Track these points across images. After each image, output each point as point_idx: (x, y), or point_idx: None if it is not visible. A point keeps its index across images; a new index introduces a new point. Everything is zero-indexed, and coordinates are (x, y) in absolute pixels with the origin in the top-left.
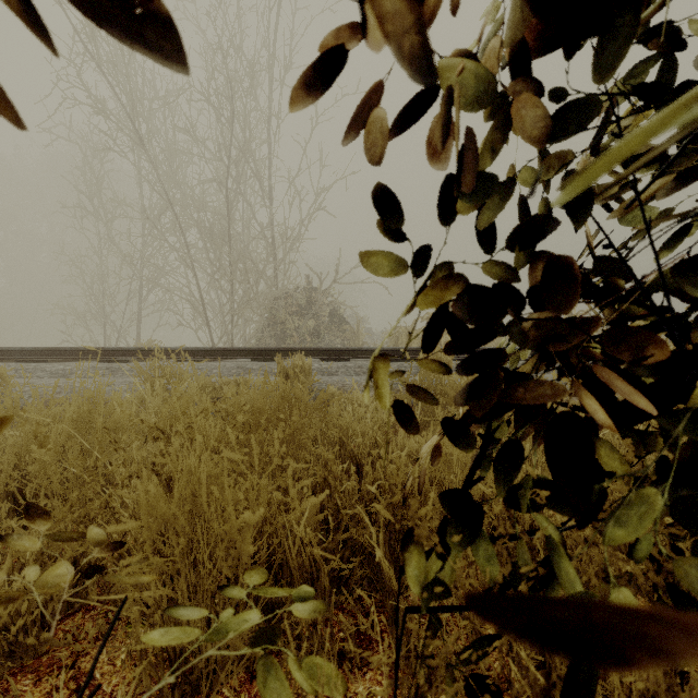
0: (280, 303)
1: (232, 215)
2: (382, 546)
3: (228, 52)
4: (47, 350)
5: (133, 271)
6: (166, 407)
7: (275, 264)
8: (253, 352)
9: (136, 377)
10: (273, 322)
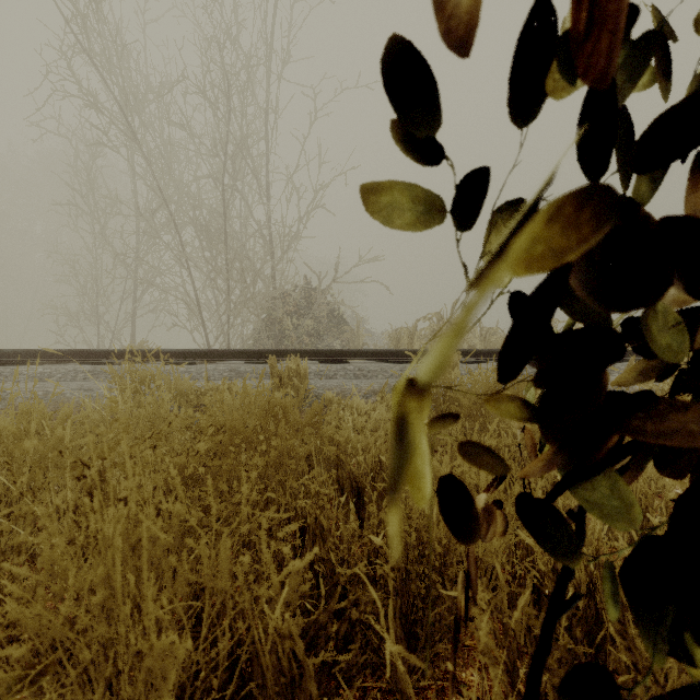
0: (278, 303)
1: (229, 212)
2: (391, 622)
3: (223, 43)
4: (27, 352)
5: (127, 270)
6: (131, 420)
7: (272, 263)
8: (247, 354)
9: (111, 383)
10: (270, 322)
